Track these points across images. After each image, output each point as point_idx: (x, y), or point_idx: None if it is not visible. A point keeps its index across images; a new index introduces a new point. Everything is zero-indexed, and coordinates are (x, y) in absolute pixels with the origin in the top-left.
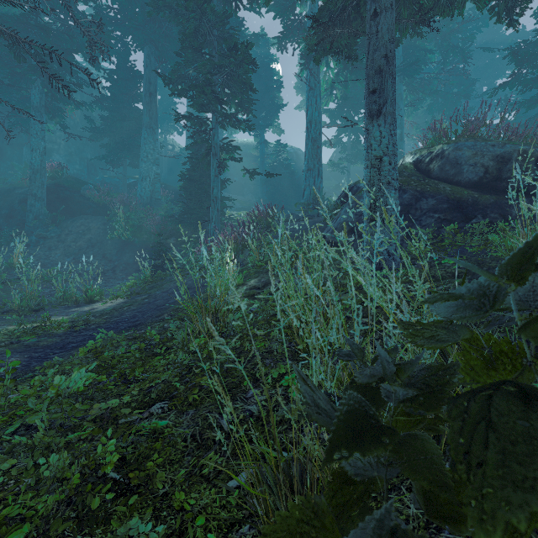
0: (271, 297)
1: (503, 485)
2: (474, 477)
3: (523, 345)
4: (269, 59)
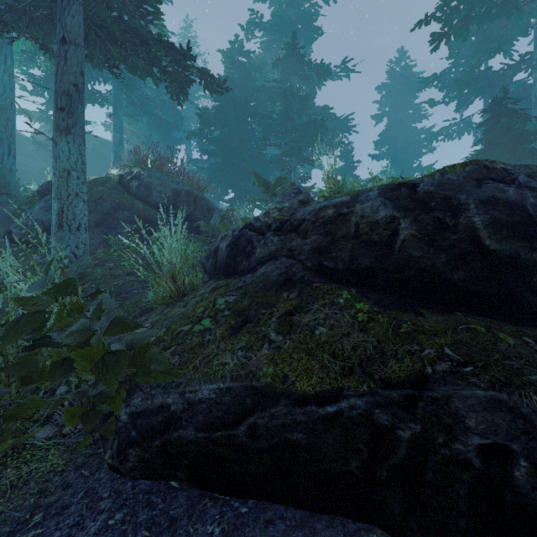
0: None
1: (13, 336)
2: (5, 338)
3: (82, 303)
4: None
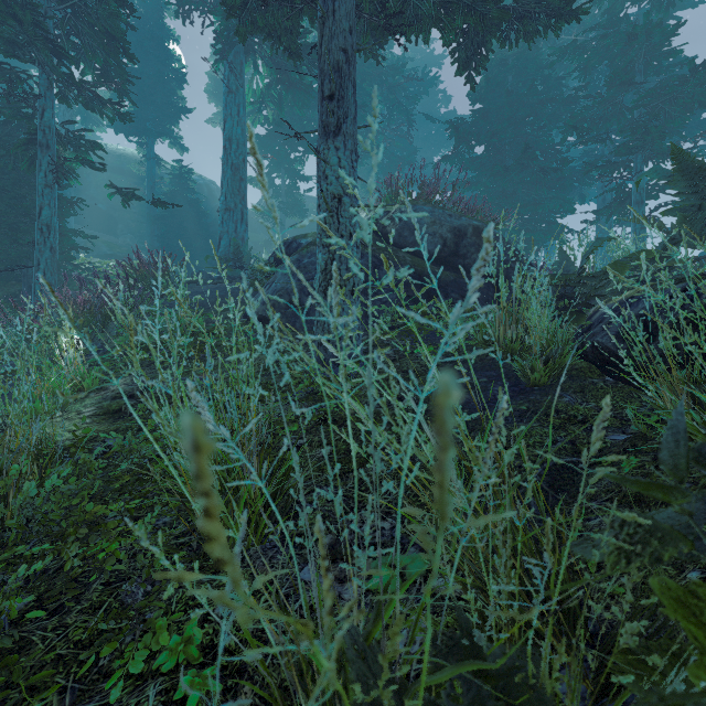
0: (152, 420)
1: None
2: None
3: None
4: (163, 32)
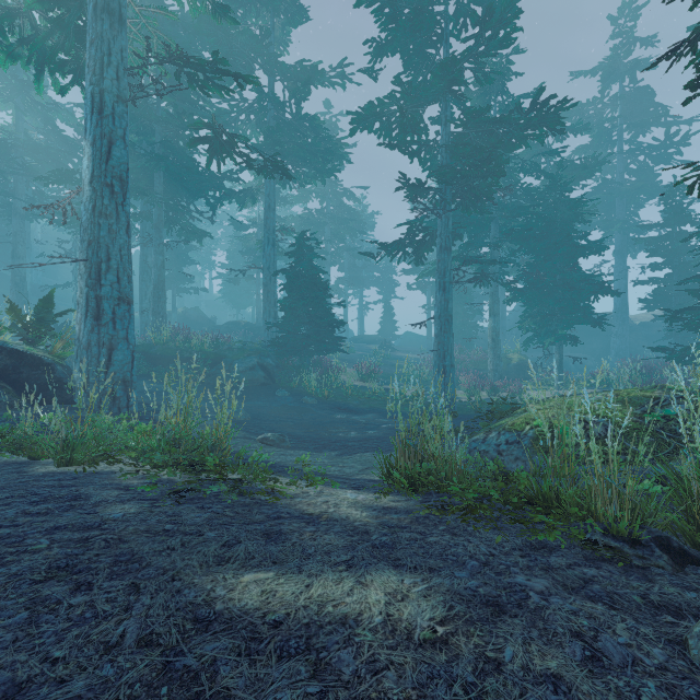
0: None
1: None
2: None
3: None
4: None
